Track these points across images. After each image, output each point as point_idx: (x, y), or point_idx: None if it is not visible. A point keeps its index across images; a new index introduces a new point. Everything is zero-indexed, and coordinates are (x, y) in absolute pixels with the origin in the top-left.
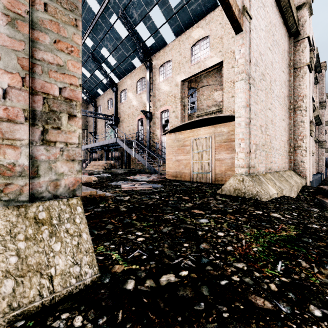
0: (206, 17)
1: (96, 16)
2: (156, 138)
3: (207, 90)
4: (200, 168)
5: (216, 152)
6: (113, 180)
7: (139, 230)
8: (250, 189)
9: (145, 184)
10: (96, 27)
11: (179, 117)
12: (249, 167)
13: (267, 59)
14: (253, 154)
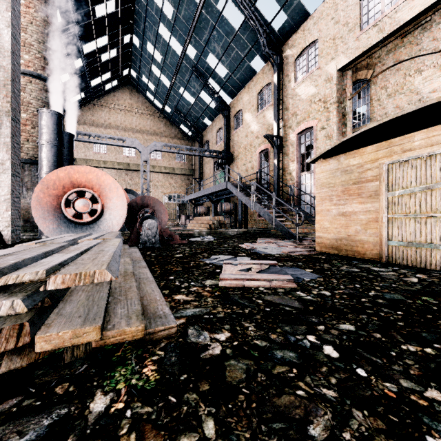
0: None
1: (199, 6)
2: (289, 178)
3: (396, 77)
4: (413, 233)
5: None
6: (213, 251)
7: None
8: None
9: (276, 270)
10: (199, 25)
11: (334, 136)
12: None
13: None
14: None
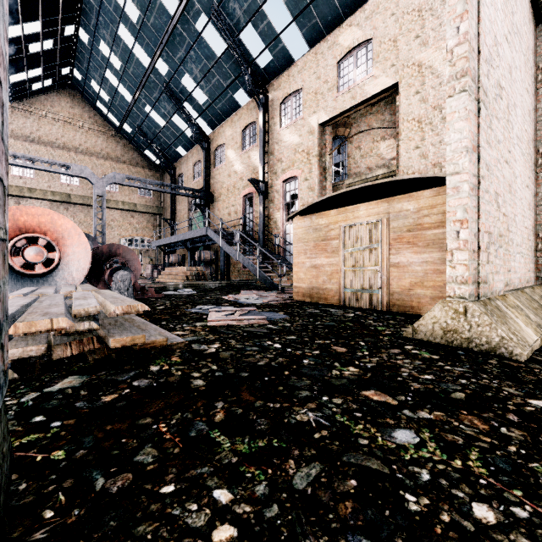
0: (365, 6)
1: (173, 19)
2: (274, 227)
3: (367, 140)
4: (359, 282)
5: (392, 250)
6: (196, 303)
7: (225, 480)
8: (485, 332)
9: (254, 313)
10: (172, 39)
11: (316, 189)
12: (476, 283)
13: (503, 59)
14: (485, 254)
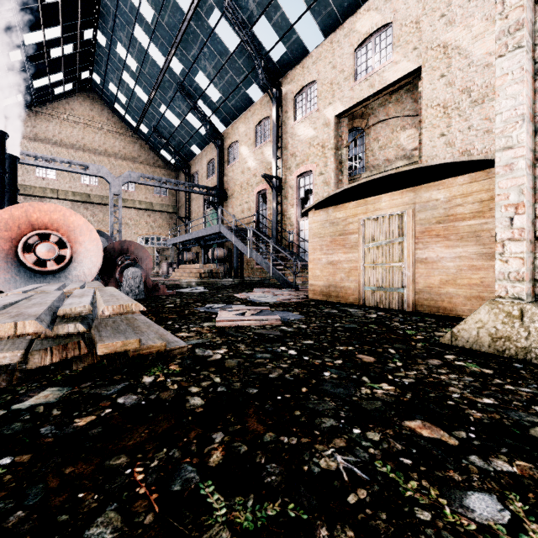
0: None
1: (186, 16)
2: (288, 224)
3: (386, 131)
4: (381, 280)
5: (418, 245)
6: (206, 301)
7: None
8: None
9: (267, 313)
10: (186, 37)
11: (332, 183)
12: (533, 281)
13: None
14: None
